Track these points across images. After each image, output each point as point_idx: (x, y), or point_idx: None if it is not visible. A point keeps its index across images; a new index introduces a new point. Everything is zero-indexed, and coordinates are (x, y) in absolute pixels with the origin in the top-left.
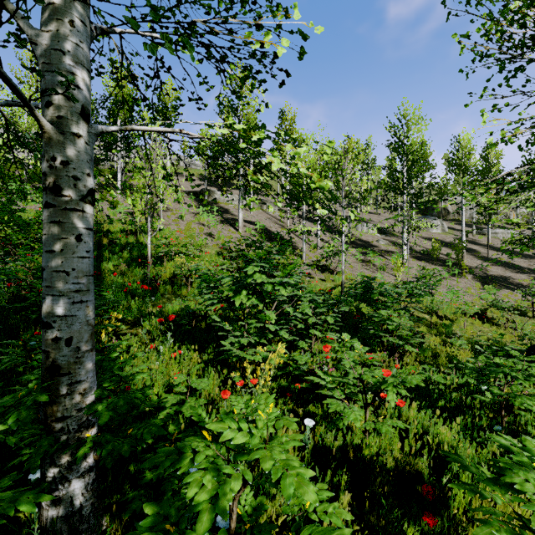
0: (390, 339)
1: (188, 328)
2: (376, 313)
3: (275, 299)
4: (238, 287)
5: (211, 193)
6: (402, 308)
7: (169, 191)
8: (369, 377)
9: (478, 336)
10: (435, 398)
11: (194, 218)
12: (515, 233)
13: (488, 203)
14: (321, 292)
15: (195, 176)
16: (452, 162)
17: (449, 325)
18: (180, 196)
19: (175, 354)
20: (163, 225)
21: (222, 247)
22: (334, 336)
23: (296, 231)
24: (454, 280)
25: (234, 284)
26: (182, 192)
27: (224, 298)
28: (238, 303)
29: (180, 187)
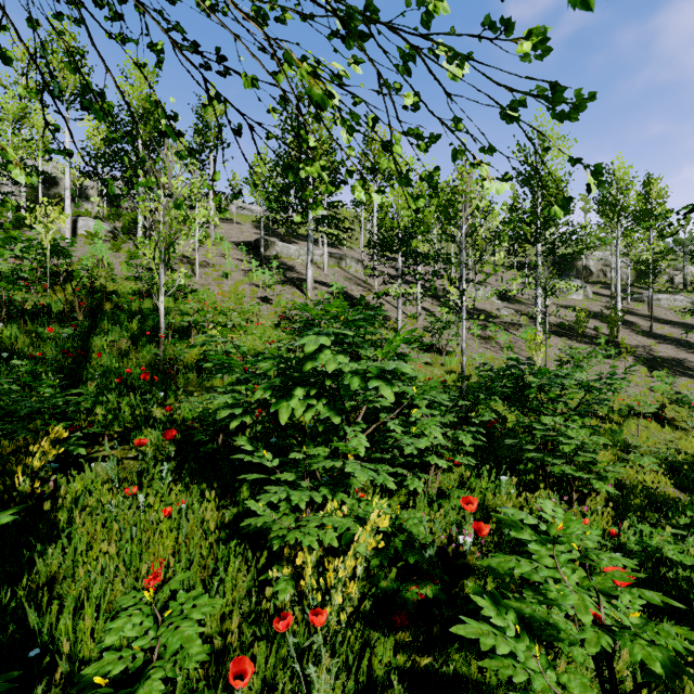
0: (567, 470)
1: (212, 448)
2: (536, 422)
3: (365, 404)
4: (287, 382)
5: (271, 244)
6: (577, 413)
7: (212, 242)
8: (650, 653)
9: (660, 447)
10: (687, 602)
11: (244, 277)
12: (684, 300)
13: (652, 257)
14: (427, 381)
15: (249, 223)
16: (603, 201)
17: (617, 431)
18: (227, 246)
19: (170, 508)
20: (199, 285)
21: (283, 316)
22: (525, 513)
23: (388, 295)
24: (609, 364)
25: (278, 375)
26: (230, 243)
27: (260, 404)
28: (285, 416)
29: (229, 237)
